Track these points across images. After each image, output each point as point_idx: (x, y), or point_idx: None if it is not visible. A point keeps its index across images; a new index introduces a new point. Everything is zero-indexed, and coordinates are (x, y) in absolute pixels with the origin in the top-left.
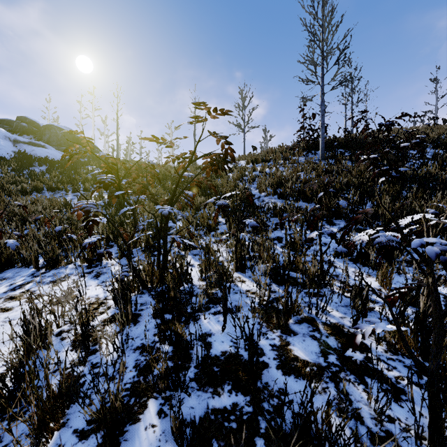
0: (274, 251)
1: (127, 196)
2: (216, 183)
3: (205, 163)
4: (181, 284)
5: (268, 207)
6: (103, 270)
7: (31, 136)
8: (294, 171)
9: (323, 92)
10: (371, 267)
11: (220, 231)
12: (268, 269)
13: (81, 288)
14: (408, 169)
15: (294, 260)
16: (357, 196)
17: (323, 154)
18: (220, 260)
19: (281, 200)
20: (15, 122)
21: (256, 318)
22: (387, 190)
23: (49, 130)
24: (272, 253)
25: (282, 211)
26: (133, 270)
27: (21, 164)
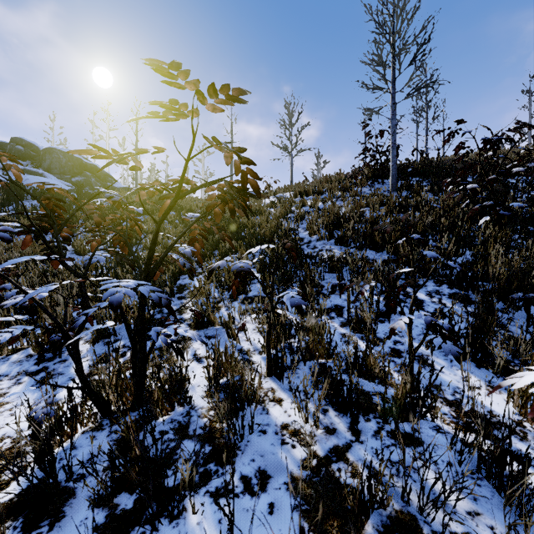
0: (332, 340)
1: (138, 239)
2: (253, 222)
3: (211, 199)
4: (171, 407)
5: (321, 257)
6: (58, 368)
7: (28, 162)
8: (356, 206)
9: (394, 102)
10: (494, 370)
11: (248, 300)
12: (321, 394)
13: (3, 410)
14: (525, 204)
15: (365, 361)
16: (451, 245)
17: (395, 184)
18: (246, 348)
19: (340, 247)
20: (9, 145)
21: (297, 513)
22: (494, 235)
23: (51, 155)
24: (328, 342)
25: (341, 265)
26: (81, 389)
27: (8, 197)
